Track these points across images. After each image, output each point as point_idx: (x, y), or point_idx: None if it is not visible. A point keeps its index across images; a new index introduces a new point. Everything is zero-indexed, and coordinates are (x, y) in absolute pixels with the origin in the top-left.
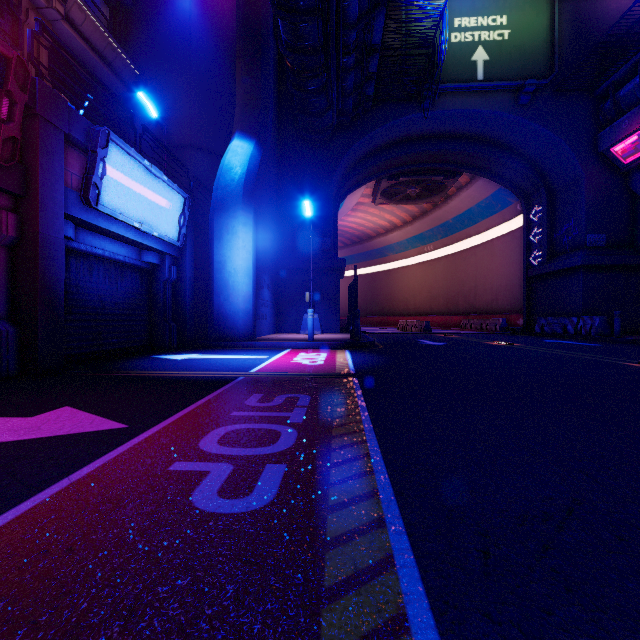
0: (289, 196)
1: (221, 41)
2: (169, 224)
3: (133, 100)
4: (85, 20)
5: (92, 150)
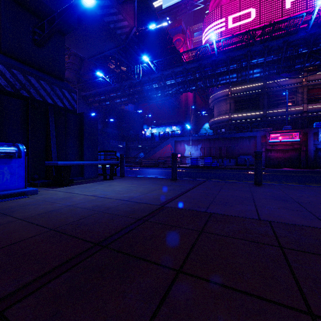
0: None
1: None
2: None
3: None
4: None
5: (318, 133)
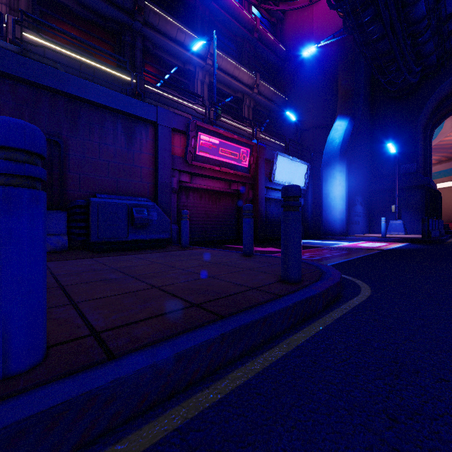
0: (379, 140)
1: (331, 58)
2: (300, 180)
3: (284, 113)
4: (265, 89)
5: (272, 161)
